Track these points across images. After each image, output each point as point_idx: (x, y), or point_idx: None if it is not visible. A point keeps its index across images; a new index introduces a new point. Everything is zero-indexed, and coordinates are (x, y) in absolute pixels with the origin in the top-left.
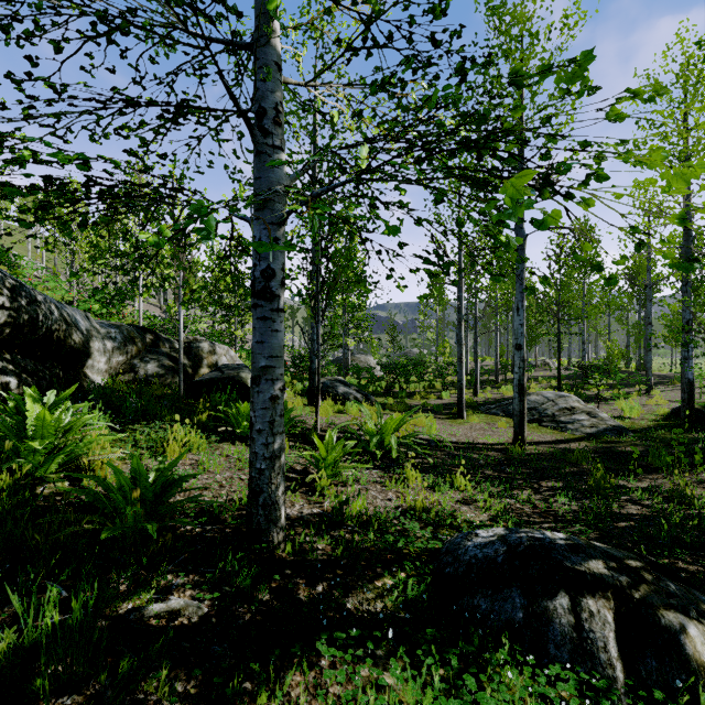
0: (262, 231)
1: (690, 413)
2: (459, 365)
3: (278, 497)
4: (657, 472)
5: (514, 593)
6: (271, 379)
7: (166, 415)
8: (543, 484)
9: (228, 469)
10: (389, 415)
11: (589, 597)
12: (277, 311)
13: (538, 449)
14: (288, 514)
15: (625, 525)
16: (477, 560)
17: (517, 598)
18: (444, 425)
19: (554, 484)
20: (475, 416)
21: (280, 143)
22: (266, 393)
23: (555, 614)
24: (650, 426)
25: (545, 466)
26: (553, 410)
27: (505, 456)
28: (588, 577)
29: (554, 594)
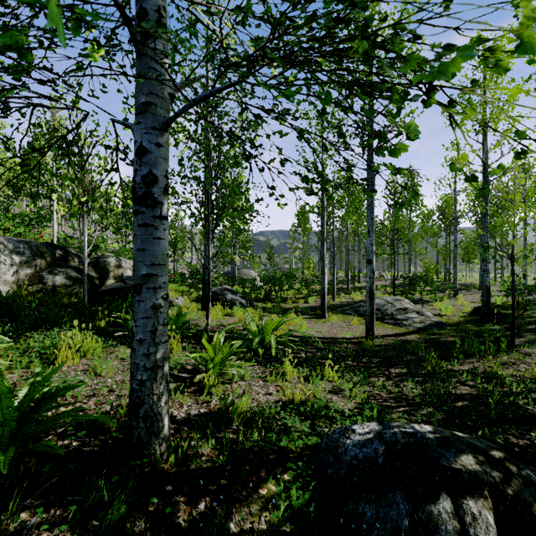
0: (143, 136)
1: (487, 311)
2: (322, 276)
3: (160, 407)
4: (471, 356)
5: (398, 497)
6: (153, 287)
7: (67, 322)
8: (392, 370)
9: (121, 373)
10: (268, 317)
11: (469, 497)
12: (159, 218)
13: (384, 342)
14: (175, 417)
15: (461, 405)
16: (358, 461)
17: (401, 504)
18: (311, 324)
19: (400, 370)
20: (334, 316)
21: (163, 48)
22: (147, 302)
23: (440, 520)
24: (461, 321)
25: (391, 355)
26: (392, 310)
27: (360, 348)
28: (465, 476)
29: (436, 497)
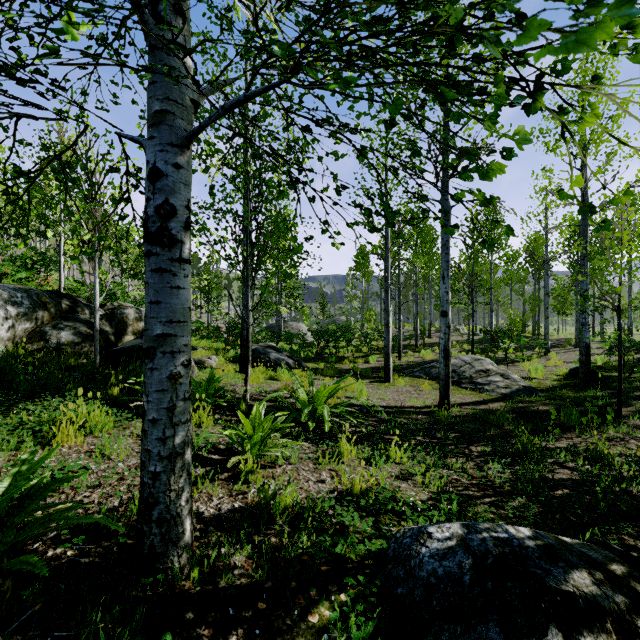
0: (158, 154)
1: (587, 373)
2: (386, 331)
3: (179, 507)
4: (570, 430)
5: (492, 632)
6: (170, 351)
7: (72, 389)
8: (473, 448)
9: (135, 455)
10: (320, 380)
11: (587, 633)
12: (178, 261)
13: (461, 411)
14: (201, 514)
15: (561, 494)
16: (438, 579)
17: None
18: (373, 389)
19: (483, 448)
20: (401, 380)
21: (183, 40)
22: (162, 371)
23: None
24: (554, 386)
25: (471, 429)
26: (470, 372)
27: (433, 420)
28: (580, 602)
29: (543, 632)
